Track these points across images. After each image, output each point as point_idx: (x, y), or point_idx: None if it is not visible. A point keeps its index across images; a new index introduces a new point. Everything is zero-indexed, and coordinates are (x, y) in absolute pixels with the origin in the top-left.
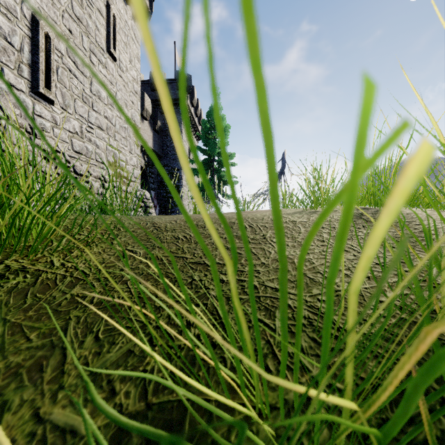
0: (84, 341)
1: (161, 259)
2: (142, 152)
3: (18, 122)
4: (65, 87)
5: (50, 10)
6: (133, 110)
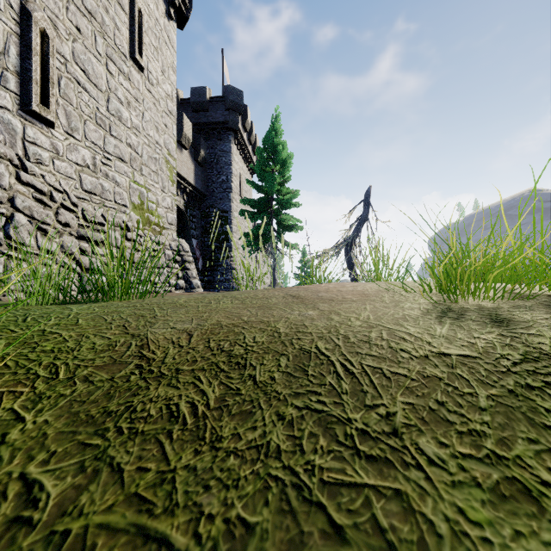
0: None
1: None
2: (180, 190)
3: None
4: (70, 104)
5: None
6: (167, 135)
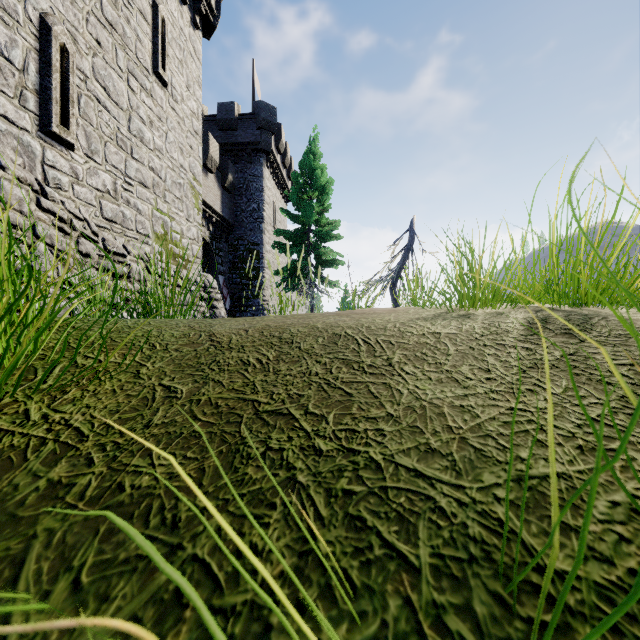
0: (51, 592)
1: (216, 405)
2: (205, 219)
3: (20, 175)
4: (90, 124)
5: (68, 11)
6: (192, 158)
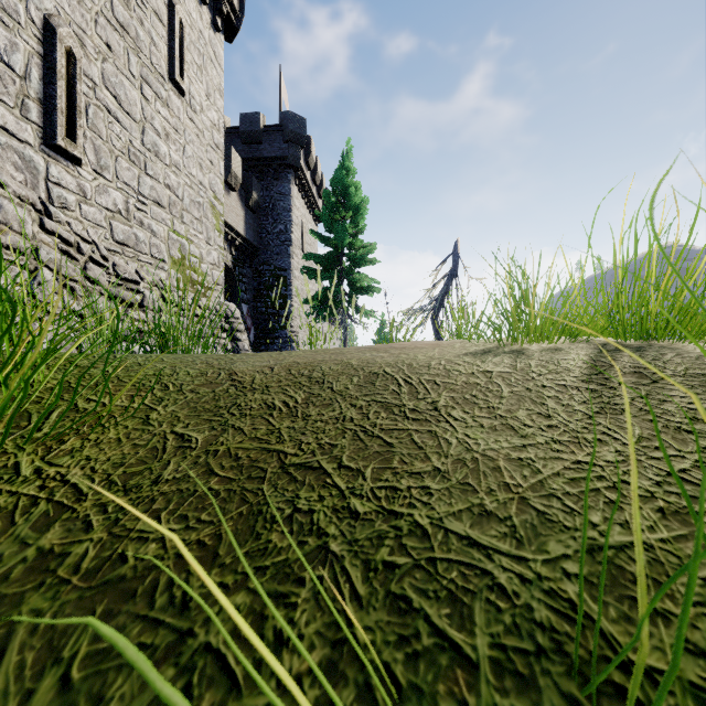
0: (35, 691)
1: (236, 456)
2: (227, 242)
3: (21, 193)
4: (99, 137)
5: (75, 12)
6: (213, 174)
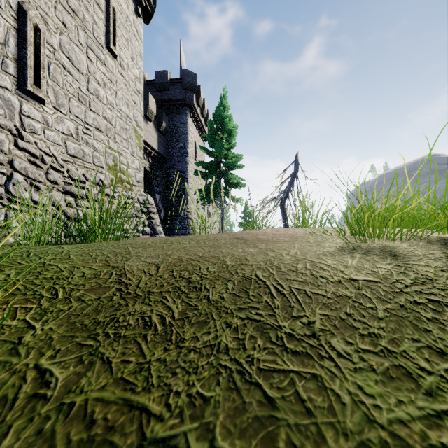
0: None
1: (91, 417)
2: (146, 154)
3: (1, 123)
4: (57, 85)
5: (40, 0)
6: (136, 110)
